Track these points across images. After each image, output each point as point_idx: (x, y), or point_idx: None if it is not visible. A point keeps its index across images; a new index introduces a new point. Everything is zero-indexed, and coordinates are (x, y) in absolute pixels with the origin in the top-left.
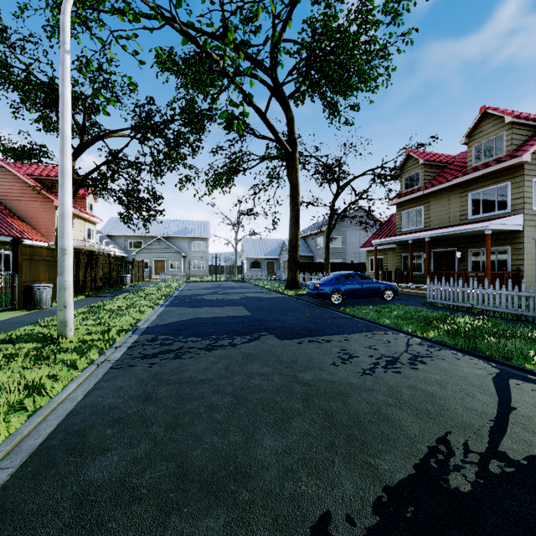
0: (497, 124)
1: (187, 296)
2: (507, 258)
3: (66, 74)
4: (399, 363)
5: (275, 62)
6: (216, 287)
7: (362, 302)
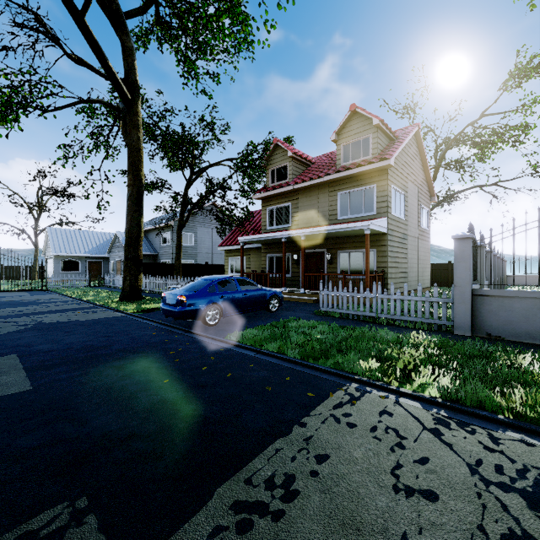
0: (365, 125)
1: None
2: (373, 260)
3: None
4: None
5: None
6: None
7: (246, 318)
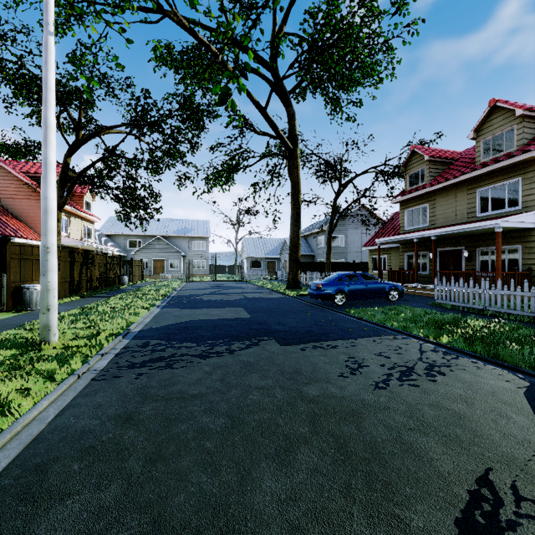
0: (508, 117)
1: (185, 296)
2: (517, 257)
3: (50, 57)
4: (415, 373)
5: (275, 56)
6: (215, 287)
7: (366, 303)
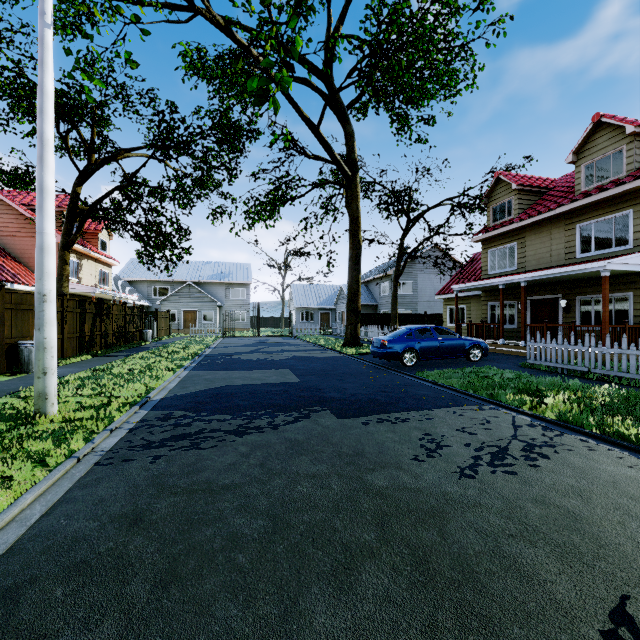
0: (615, 136)
1: (220, 355)
2: (628, 307)
3: (46, 55)
4: (510, 456)
5: (330, 63)
6: (258, 344)
7: (442, 364)
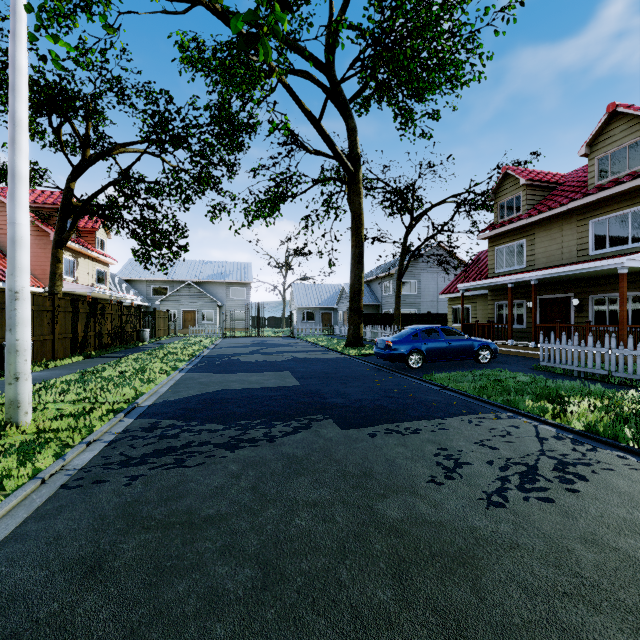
0: (632, 126)
1: (218, 356)
2: None
3: (19, 27)
4: (542, 477)
5: (332, 55)
6: (258, 344)
7: (449, 366)
